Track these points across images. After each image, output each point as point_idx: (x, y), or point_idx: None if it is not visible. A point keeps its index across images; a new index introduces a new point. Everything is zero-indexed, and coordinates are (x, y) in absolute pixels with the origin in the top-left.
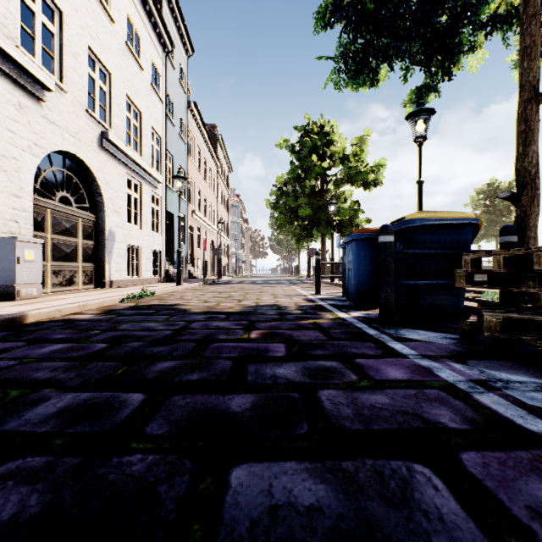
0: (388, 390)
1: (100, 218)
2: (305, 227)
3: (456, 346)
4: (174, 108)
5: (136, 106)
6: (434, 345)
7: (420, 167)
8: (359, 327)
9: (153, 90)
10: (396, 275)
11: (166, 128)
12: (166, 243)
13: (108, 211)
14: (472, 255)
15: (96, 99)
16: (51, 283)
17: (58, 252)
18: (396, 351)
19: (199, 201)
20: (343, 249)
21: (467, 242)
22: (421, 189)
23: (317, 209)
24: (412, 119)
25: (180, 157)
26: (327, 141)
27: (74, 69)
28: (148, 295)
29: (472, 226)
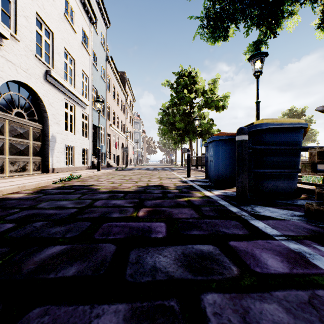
0: (277, 293)
1: (45, 127)
2: (179, 135)
3: (309, 225)
4: (98, 59)
5: (71, 55)
6: (289, 223)
7: (258, 92)
8: (222, 204)
9: (83, 46)
10: None
11: (92, 71)
12: (92, 144)
13: (51, 122)
14: (319, 149)
15: (43, 48)
16: (9, 170)
17: (14, 149)
18: (261, 231)
19: (114, 119)
20: (205, 147)
21: (299, 141)
22: (258, 106)
23: (187, 123)
24: (253, 60)
25: (102, 91)
26: (193, 81)
27: (25, 27)
28: (75, 178)
29: (303, 129)
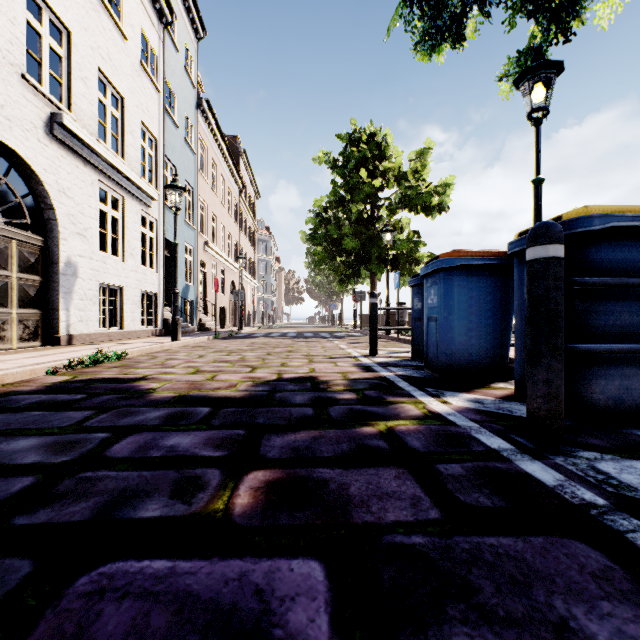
0: None
1: (51, 241)
2: (350, 264)
3: None
4: (178, 104)
5: (115, 87)
6: None
7: (538, 157)
8: (495, 449)
9: (144, 71)
10: None
11: (164, 126)
12: (164, 282)
13: (65, 232)
14: None
15: (44, 63)
16: None
17: None
18: None
19: (214, 231)
20: (413, 288)
21: None
22: (540, 191)
23: (366, 240)
24: (527, 81)
25: (187, 170)
26: (379, 153)
27: None
28: (112, 359)
29: None
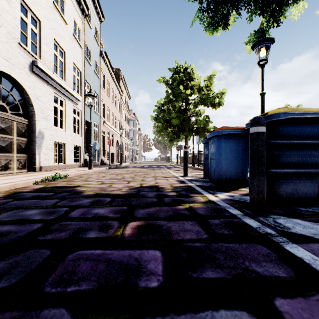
0: None
1: (32, 122)
2: (175, 132)
3: None
4: (91, 54)
5: (61, 47)
6: None
7: (263, 82)
8: (235, 214)
9: (75, 38)
10: None
11: (84, 65)
12: (84, 141)
13: (38, 117)
14: None
15: (28, 37)
16: None
17: None
18: (314, 270)
19: (108, 115)
20: (204, 144)
21: None
22: (263, 99)
23: (183, 120)
24: (257, 47)
25: (95, 86)
26: (189, 77)
27: (7, 11)
28: (62, 178)
29: None
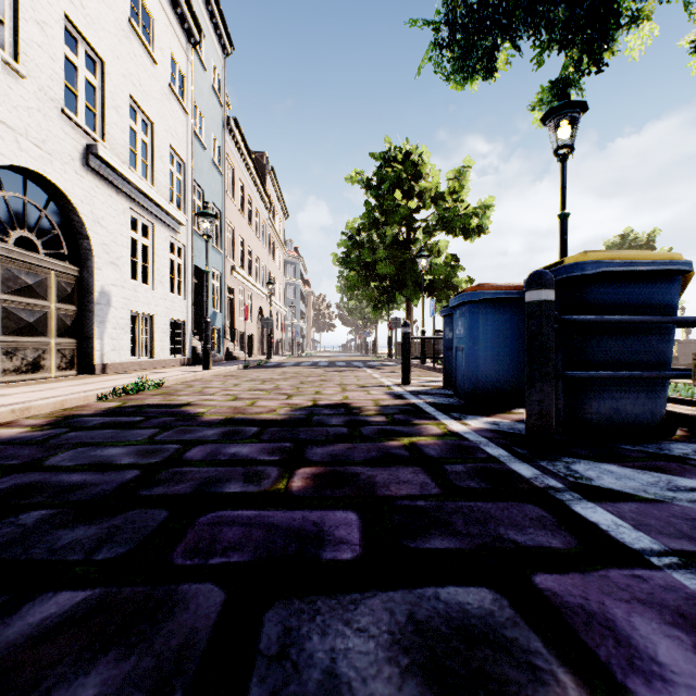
0: None
1: (86, 271)
2: (385, 289)
3: None
4: (205, 124)
5: (146, 113)
6: (672, 511)
7: (564, 192)
8: (495, 456)
9: (173, 94)
10: None
11: (192, 149)
12: (192, 310)
13: (99, 262)
14: None
15: (80, 96)
16: None
17: (12, 322)
18: (610, 539)
19: (242, 255)
20: (444, 318)
21: (672, 303)
22: (565, 226)
23: (401, 265)
24: (553, 120)
25: (214, 193)
26: (415, 173)
27: (39, 45)
28: (151, 387)
29: (681, 276)
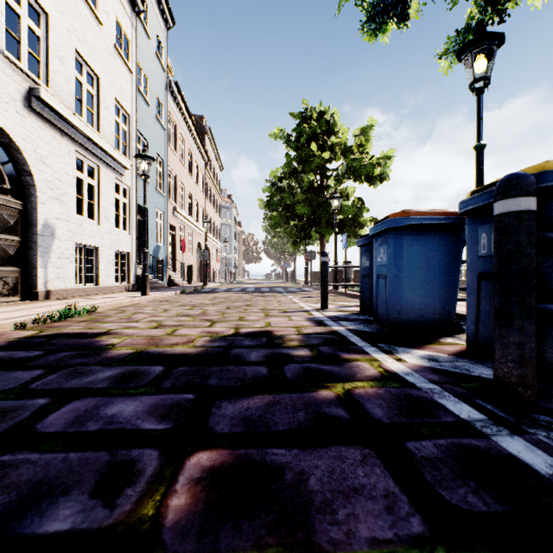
0: None
1: (30, 205)
2: (302, 227)
3: None
4: (149, 85)
5: (91, 67)
6: None
7: (480, 124)
8: (466, 420)
9: (118, 54)
10: (490, 287)
11: (136, 104)
12: (136, 243)
13: (43, 197)
14: None
15: (23, 42)
16: None
17: None
18: None
19: (183, 198)
20: (361, 247)
21: None
22: (482, 156)
23: (316, 206)
24: (470, 53)
25: (158, 144)
26: (328, 129)
27: None
28: (82, 313)
29: None
